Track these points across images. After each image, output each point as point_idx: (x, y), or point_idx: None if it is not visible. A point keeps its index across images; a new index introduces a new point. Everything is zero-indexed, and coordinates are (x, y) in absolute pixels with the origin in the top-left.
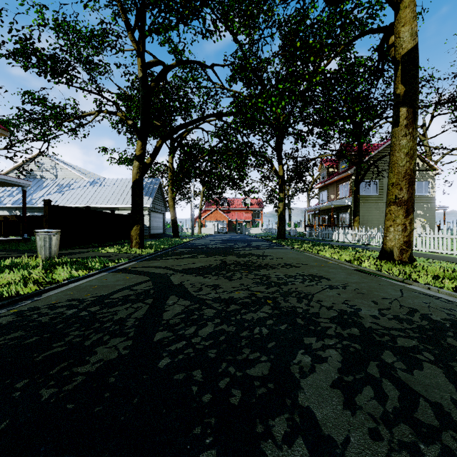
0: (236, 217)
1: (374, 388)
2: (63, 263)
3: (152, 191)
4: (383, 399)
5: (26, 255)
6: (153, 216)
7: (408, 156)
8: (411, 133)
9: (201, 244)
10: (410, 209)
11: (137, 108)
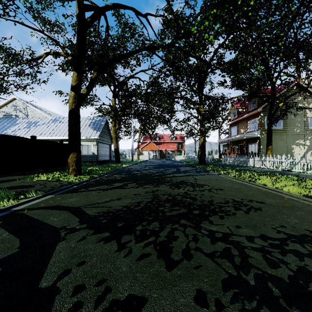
0: (165, 147)
1: None
2: None
3: (99, 127)
4: None
5: None
6: (100, 146)
7: None
8: None
9: (136, 169)
10: None
11: None
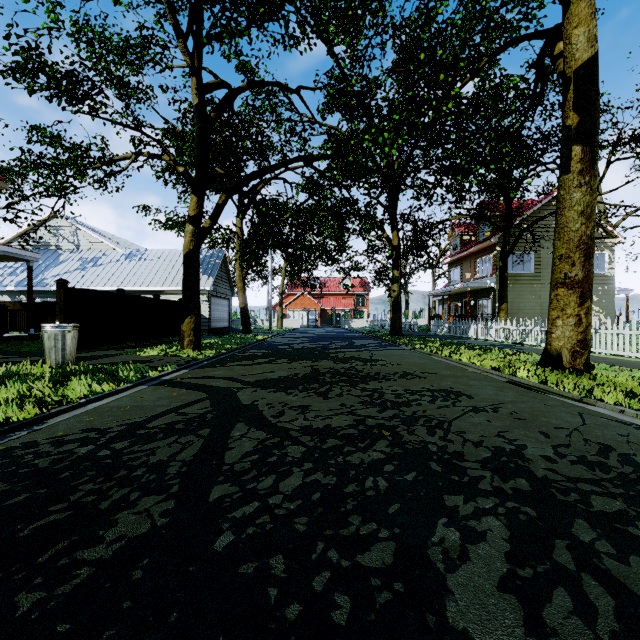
0: (332, 304)
1: (571, 591)
2: (82, 371)
3: (213, 268)
4: (590, 614)
5: (28, 360)
6: (214, 303)
7: (584, 216)
8: (588, 183)
9: (282, 343)
10: (586, 293)
11: (191, 150)
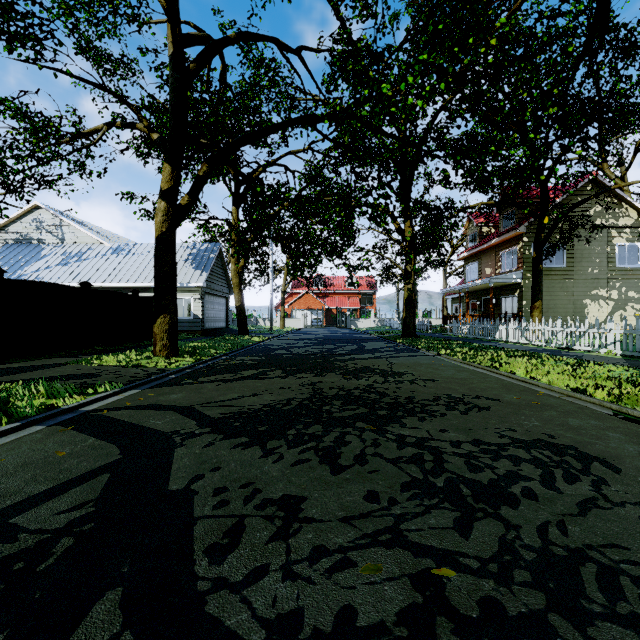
0: (337, 303)
1: None
2: None
3: (207, 263)
4: None
5: None
6: (208, 301)
7: None
8: None
9: (280, 347)
10: None
11: None
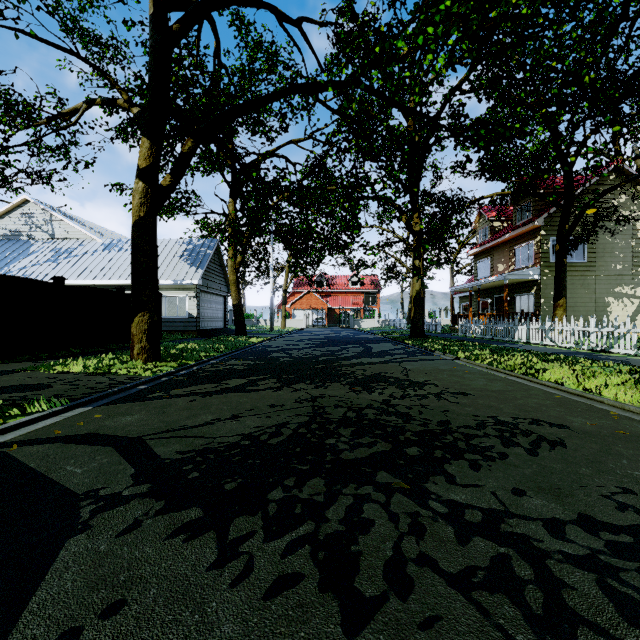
0: (340, 303)
1: None
2: None
3: (203, 259)
4: None
5: None
6: (205, 300)
7: None
8: None
9: (278, 348)
10: None
11: None
